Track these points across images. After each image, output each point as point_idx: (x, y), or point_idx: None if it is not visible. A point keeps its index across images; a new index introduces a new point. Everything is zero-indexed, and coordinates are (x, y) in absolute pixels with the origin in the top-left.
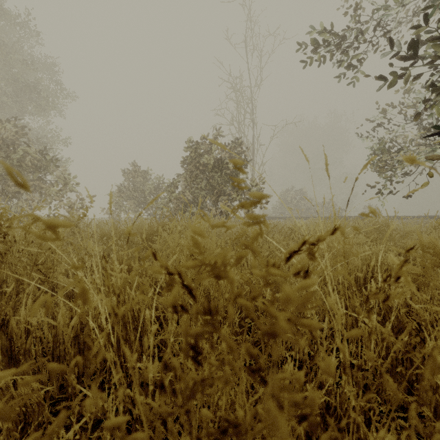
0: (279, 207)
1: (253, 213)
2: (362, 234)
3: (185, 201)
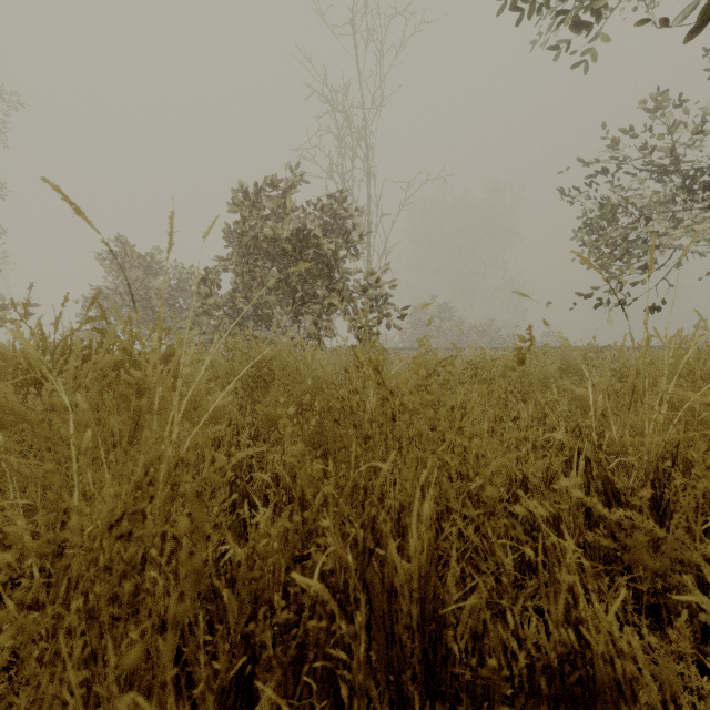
0: (410, 333)
1: (372, 337)
2: (706, 378)
3: (238, 315)
